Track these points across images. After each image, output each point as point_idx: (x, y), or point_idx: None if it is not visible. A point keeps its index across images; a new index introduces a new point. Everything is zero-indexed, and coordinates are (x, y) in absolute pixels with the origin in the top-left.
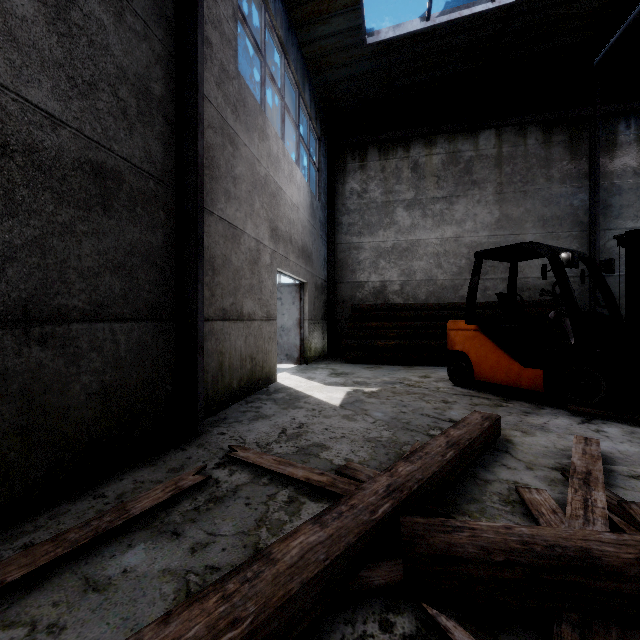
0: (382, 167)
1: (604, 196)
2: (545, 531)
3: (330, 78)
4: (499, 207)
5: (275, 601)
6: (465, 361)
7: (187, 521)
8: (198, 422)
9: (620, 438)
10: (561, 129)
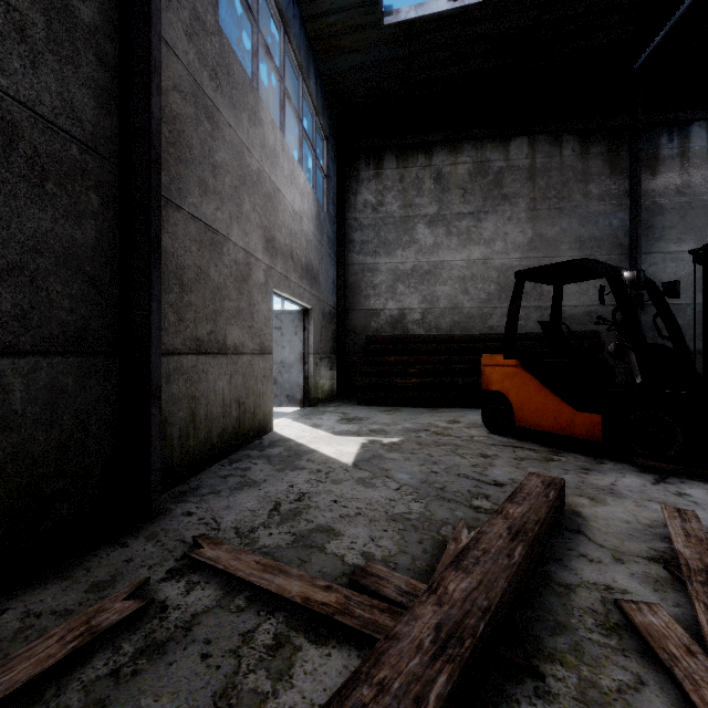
0: (400, 176)
1: (645, 216)
2: None
3: (340, 66)
4: (532, 226)
5: None
6: (504, 403)
7: (90, 707)
8: (152, 500)
9: None
10: (600, 139)
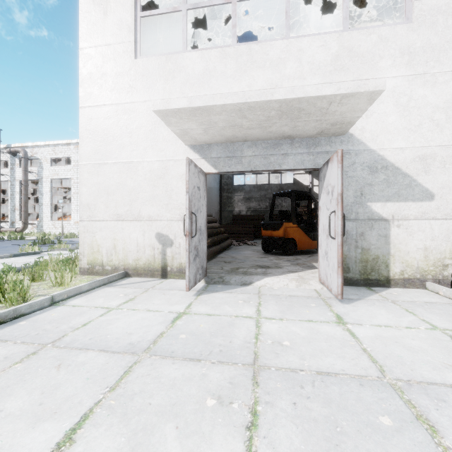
0: None
1: None
2: None
3: None
4: None
5: None
6: (293, 242)
7: None
8: None
9: None
10: None
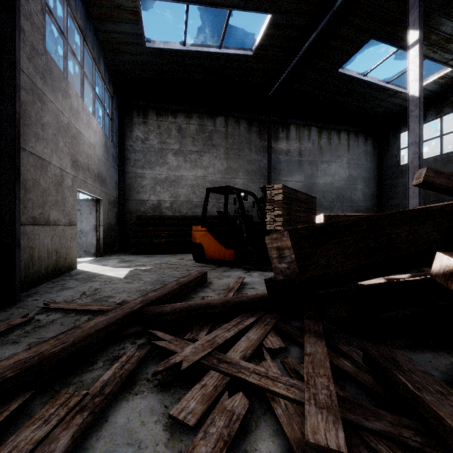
0: (158, 125)
1: (274, 163)
2: (199, 301)
3: (120, 58)
4: (226, 162)
5: (83, 335)
6: (201, 248)
7: (21, 337)
8: (16, 293)
9: (256, 276)
10: (256, 124)
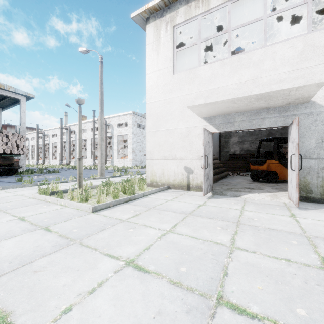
0: None
1: None
2: None
3: None
4: None
5: None
6: (275, 174)
7: None
8: None
9: None
10: None
